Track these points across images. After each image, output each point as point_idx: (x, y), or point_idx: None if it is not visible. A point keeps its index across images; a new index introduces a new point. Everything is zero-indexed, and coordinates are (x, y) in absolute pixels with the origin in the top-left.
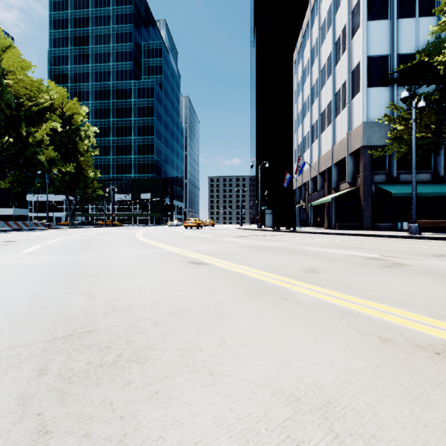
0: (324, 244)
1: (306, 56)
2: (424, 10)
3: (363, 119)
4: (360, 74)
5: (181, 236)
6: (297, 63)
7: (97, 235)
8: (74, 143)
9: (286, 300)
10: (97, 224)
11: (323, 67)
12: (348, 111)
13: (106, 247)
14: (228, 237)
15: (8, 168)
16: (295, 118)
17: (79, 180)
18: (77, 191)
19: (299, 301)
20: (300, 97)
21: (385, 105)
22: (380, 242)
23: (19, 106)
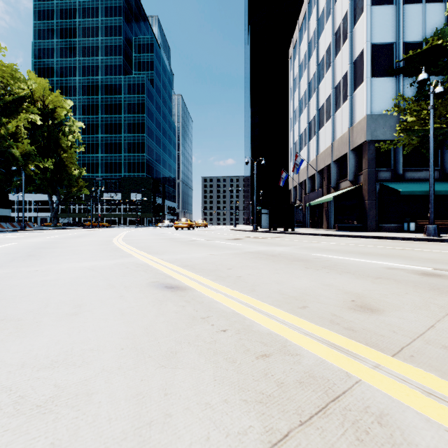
0: (338, 249)
1: (302, 50)
2: None
3: (367, 111)
4: (364, 63)
5: (167, 239)
6: (293, 58)
7: (68, 238)
8: (57, 138)
9: None
10: (84, 225)
11: (321, 59)
12: (350, 104)
13: (60, 254)
14: (221, 240)
15: None
16: (291, 116)
17: (63, 178)
18: (61, 190)
19: None
20: (296, 93)
21: (390, 97)
22: (400, 246)
23: None
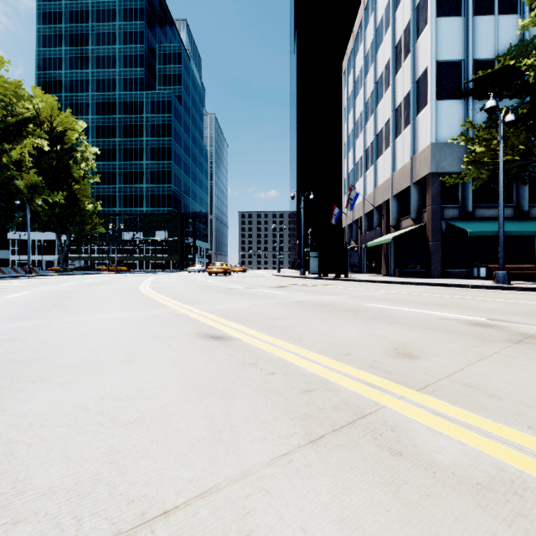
0: (393, 298)
1: (358, 65)
2: (505, 6)
3: (431, 139)
4: (428, 83)
5: (201, 287)
6: (347, 74)
7: (87, 286)
8: (67, 166)
9: (397, 456)
10: (99, 269)
11: (379, 76)
12: (412, 130)
13: (87, 305)
14: (264, 287)
15: None
16: (345, 141)
17: (74, 213)
18: (72, 228)
19: (428, 459)
20: (350, 114)
21: (458, 122)
22: (464, 294)
23: None
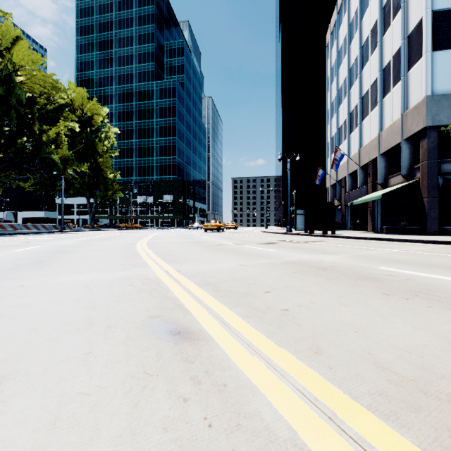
0: (408, 259)
1: (342, 34)
2: None
3: (427, 92)
4: (422, 35)
5: (193, 242)
6: (330, 45)
7: (95, 240)
8: (93, 143)
9: None
10: (119, 226)
11: (365, 41)
12: (403, 86)
13: (69, 261)
14: (253, 244)
15: (25, 169)
16: (328, 108)
17: (99, 181)
18: (98, 193)
19: None
20: (333, 82)
21: None
22: None
23: (32, 103)
